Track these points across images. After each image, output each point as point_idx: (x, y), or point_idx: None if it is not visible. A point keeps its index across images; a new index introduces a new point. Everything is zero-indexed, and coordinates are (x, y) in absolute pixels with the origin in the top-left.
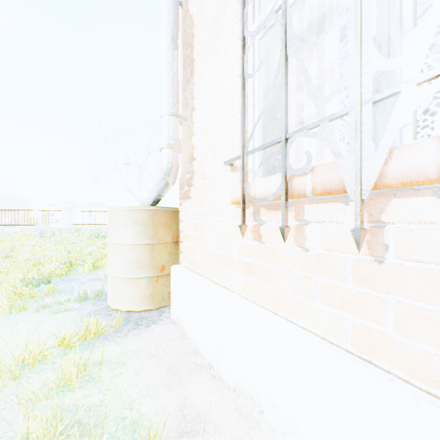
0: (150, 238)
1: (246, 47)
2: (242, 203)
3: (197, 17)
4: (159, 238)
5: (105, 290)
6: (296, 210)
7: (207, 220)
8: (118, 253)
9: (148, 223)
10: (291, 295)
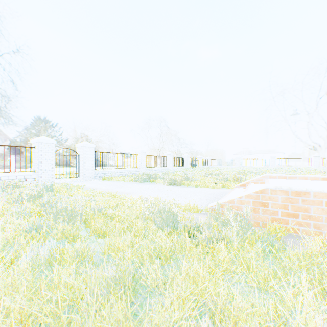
0: None
1: None
2: None
3: None
4: None
5: None
6: None
7: None
8: None
9: None
10: None
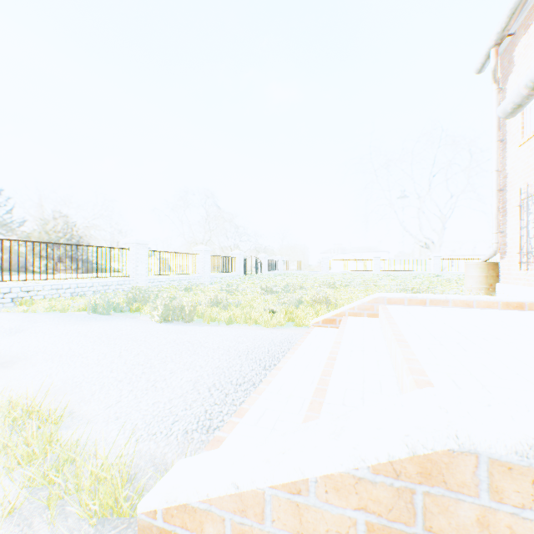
0: (485, 274)
1: (523, 221)
2: (519, 263)
3: (507, 199)
4: (489, 274)
5: None
6: (531, 265)
7: (511, 267)
8: (471, 279)
9: (484, 268)
10: (531, 283)
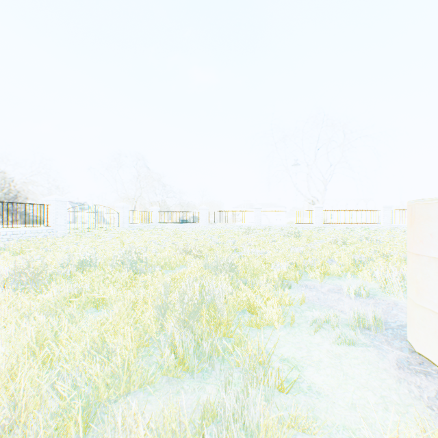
0: None
1: None
2: None
3: None
4: None
5: (366, 313)
6: None
7: None
8: None
9: None
10: None
